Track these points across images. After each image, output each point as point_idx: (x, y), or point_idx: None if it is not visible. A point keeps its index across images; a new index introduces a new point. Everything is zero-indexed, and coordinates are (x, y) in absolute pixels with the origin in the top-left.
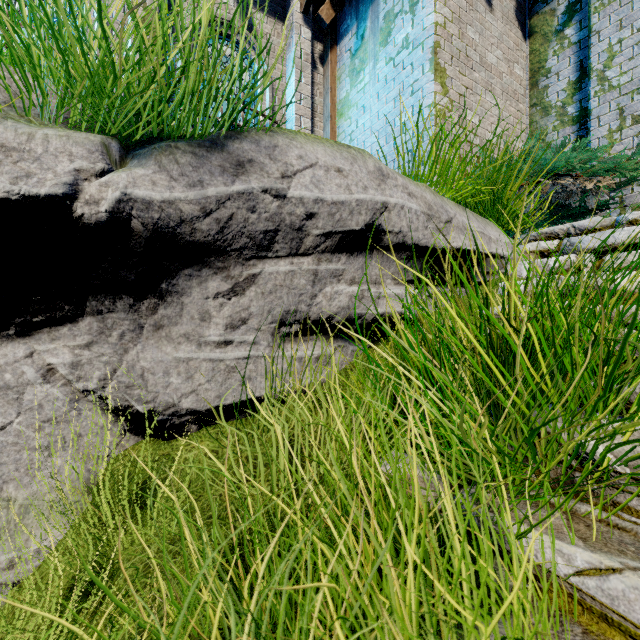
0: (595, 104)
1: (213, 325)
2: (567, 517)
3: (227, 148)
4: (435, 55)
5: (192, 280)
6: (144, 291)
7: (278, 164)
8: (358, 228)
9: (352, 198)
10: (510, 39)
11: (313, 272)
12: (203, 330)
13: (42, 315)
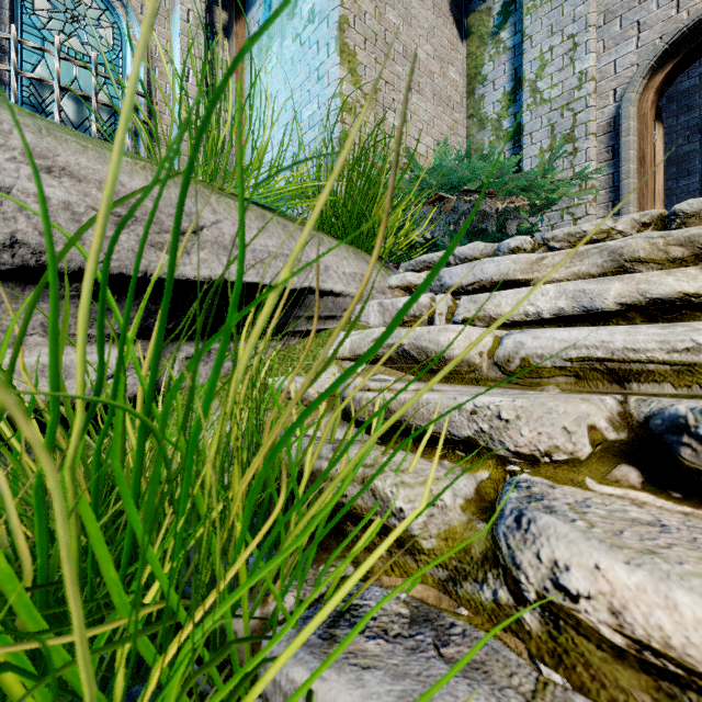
0: (528, 118)
1: None
2: None
3: None
4: (342, 32)
5: None
6: None
7: None
8: None
9: None
10: (443, 35)
11: None
12: None
13: None
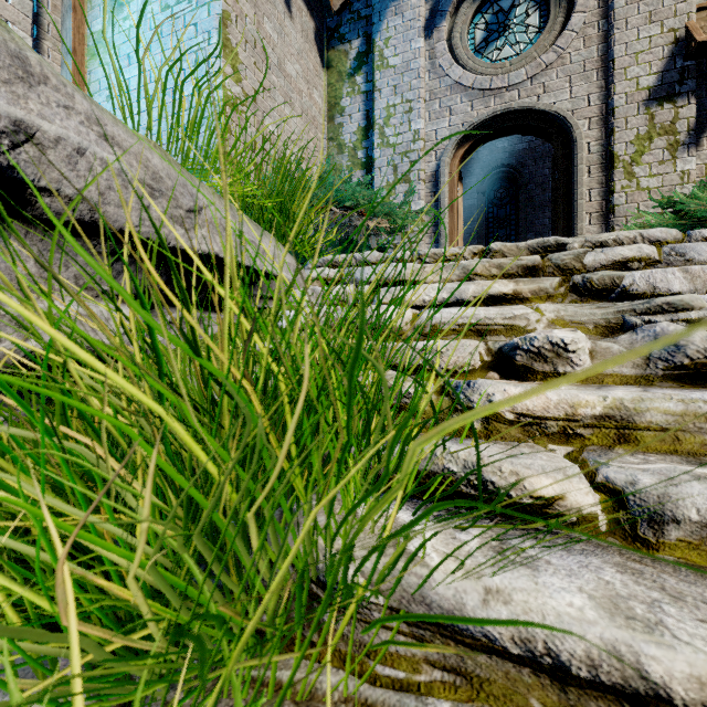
0: (378, 155)
1: None
2: None
3: None
4: (225, 27)
5: None
6: None
7: None
8: None
9: None
10: (310, 60)
11: None
12: None
13: None
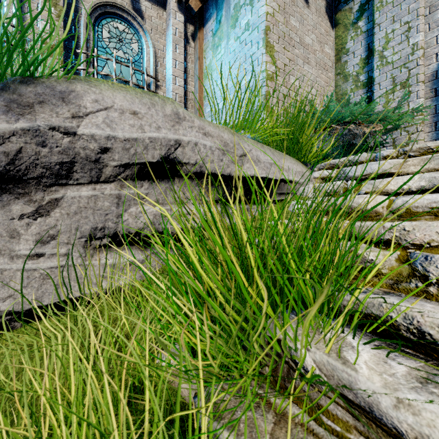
0: (377, 74)
1: (23, 241)
2: (276, 420)
3: (19, 91)
4: (266, 35)
5: None
6: None
7: (71, 106)
8: (155, 160)
9: (145, 136)
10: (322, 27)
11: (116, 196)
12: (13, 245)
13: None
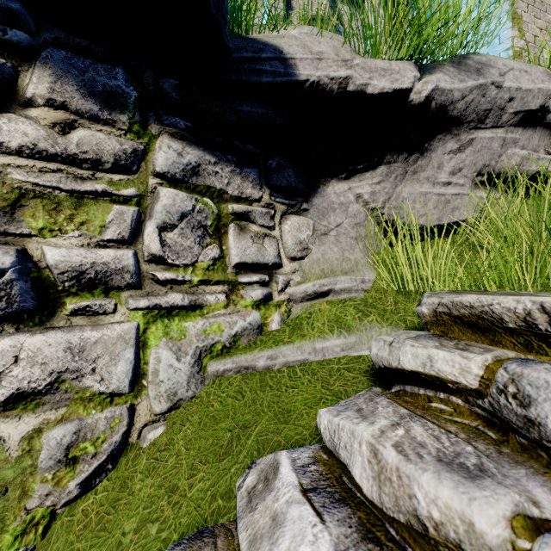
0: None
1: (442, 172)
2: None
3: (467, 63)
4: (513, 6)
5: (440, 142)
6: (414, 149)
7: (495, 69)
8: (535, 108)
9: (536, 87)
10: None
11: (503, 139)
12: (438, 175)
13: (362, 165)
